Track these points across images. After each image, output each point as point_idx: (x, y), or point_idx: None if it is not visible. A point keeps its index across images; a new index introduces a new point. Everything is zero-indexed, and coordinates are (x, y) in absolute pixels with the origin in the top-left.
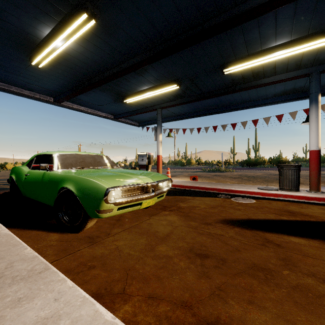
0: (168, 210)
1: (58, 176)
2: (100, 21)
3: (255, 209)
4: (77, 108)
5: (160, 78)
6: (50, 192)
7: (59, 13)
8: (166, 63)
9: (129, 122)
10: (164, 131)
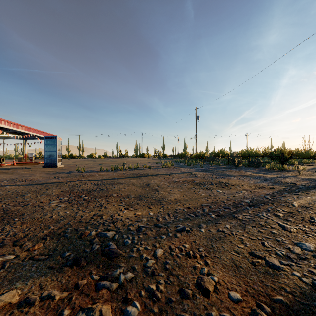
0: None
1: None
2: None
3: None
4: None
5: None
6: None
7: None
8: None
9: None
10: None
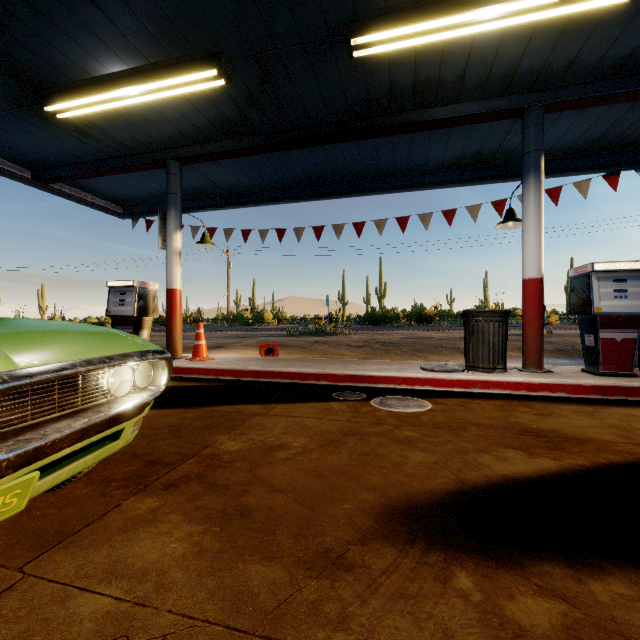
0: (157, 489)
1: None
2: None
3: (451, 437)
4: None
5: (162, 32)
6: None
7: None
8: None
9: (92, 201)
10: (195, 232)
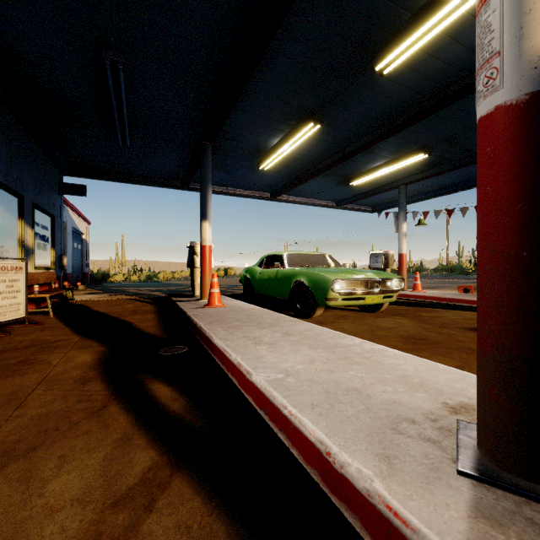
0: (400, 316)
1: (291, 272)
2: (324, 121)
3: None
4: (293, 201)
5: (398, 150)
6: (284, 286)
7: (289, 127)
8: (403, 134)
9: (358, 208)
10: (414, 216)
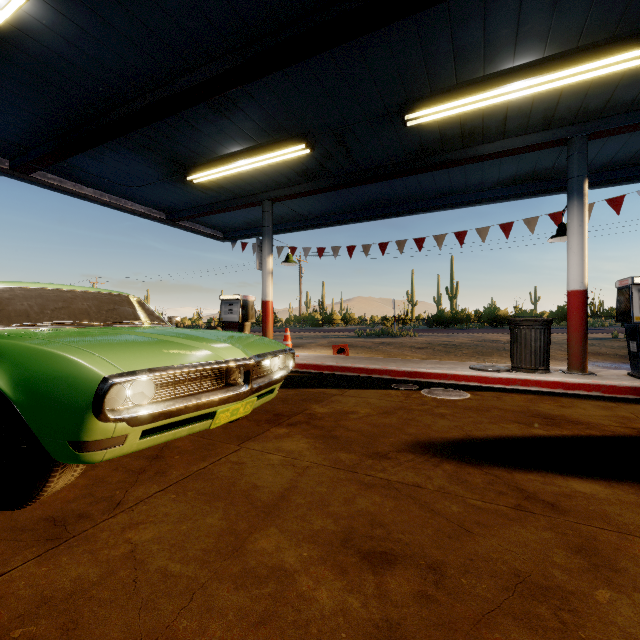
0: (285, 425)
1: None
2: None
3: (474, 414)
4: (74, 191)
5: (269, 127)
6: None
7: None
8: (281, 89)
9: (203, 231)
10: (279, 251)
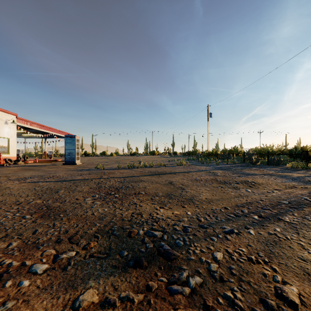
0: None
1: None
2: None
3: None
4: None
5: None
6: None
7: None
8: None
9: None
10: None
